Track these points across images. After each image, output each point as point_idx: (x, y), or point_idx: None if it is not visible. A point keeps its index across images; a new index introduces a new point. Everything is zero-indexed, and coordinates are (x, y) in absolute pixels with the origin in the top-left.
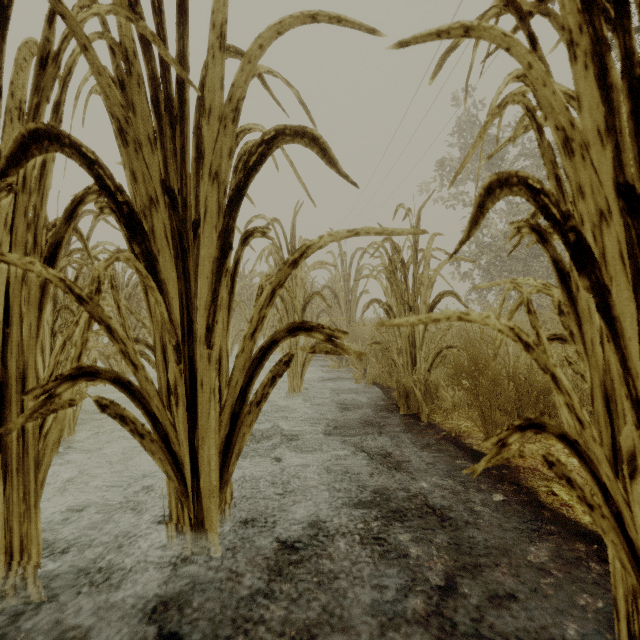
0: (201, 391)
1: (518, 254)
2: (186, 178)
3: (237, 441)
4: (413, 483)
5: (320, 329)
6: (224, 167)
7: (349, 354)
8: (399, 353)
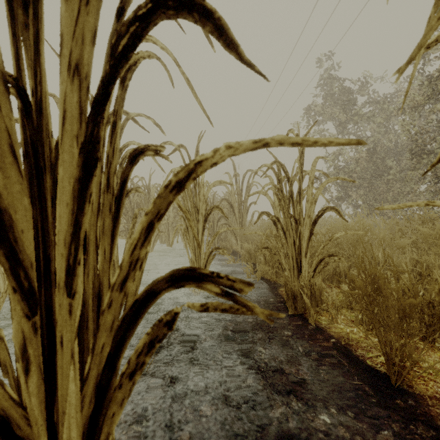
0: (61, 352)
1: (364, 174)
2: (41, 75)
3: (105, 422)
4: (315, 416)
5: (214, 278)
6: (86, 57)
7: (255, 314)
8: (285, 257)
